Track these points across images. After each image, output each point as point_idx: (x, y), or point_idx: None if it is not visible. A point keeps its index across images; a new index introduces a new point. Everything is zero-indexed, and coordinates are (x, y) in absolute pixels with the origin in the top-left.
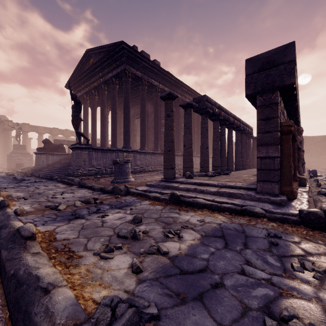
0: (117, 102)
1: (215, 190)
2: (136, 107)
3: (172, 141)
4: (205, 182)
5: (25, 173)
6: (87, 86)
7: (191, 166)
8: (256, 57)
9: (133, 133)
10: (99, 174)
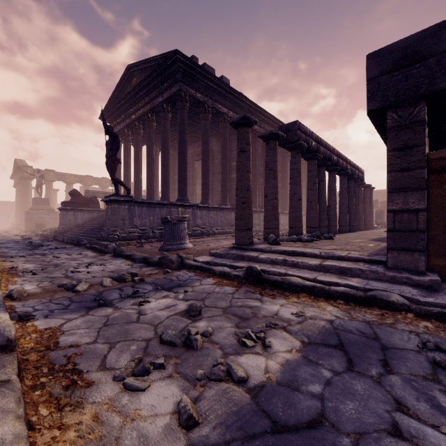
0: (170, 138)
1: (316, 263)
2: (196, 145)
3: (248, 188)
4: (299, 250)
5: (46, 237)
6: (128, 117)
7: (276, 227)
8: (387, 48)
9: (192, 181)
10: (143, 238)
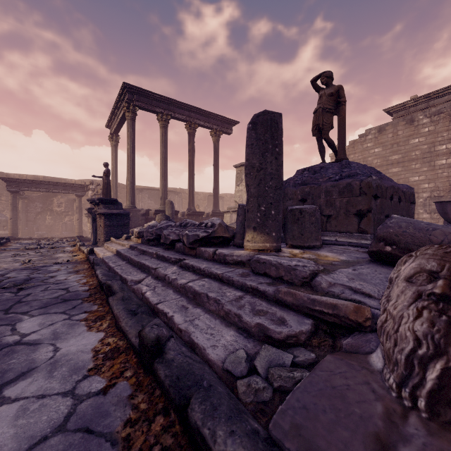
0: None
1: None
2: None
3: None
4: None
5: None
6: None
7: None
8: None
9: None
10: None
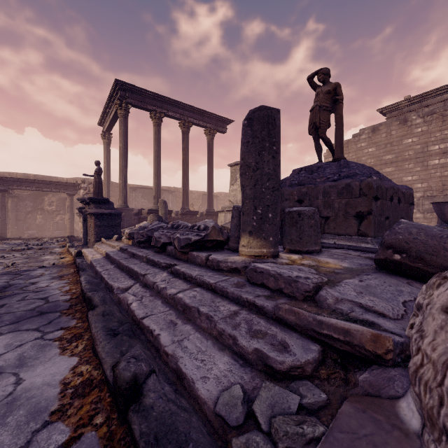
0: None
1: None
2: None
3: None
4: None
5: None
6: None
7: None
8: None
9: None
10: None
